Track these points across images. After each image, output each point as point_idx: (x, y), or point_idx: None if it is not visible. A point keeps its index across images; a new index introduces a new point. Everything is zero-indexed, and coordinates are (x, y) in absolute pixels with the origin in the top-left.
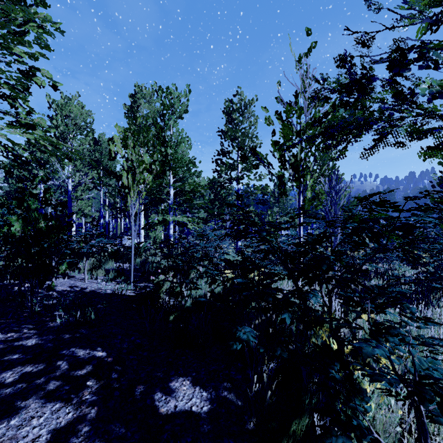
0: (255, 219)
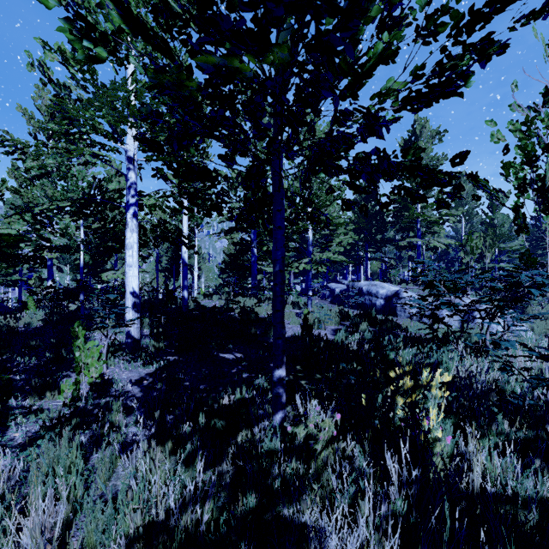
0: None
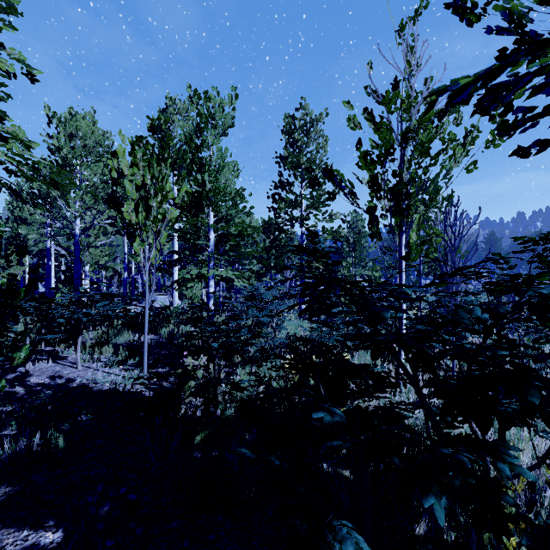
0: (323, 273)
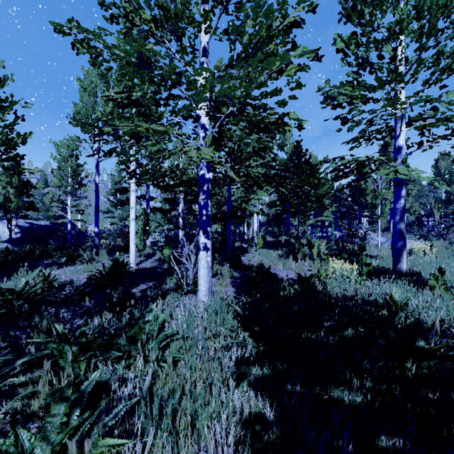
0: None
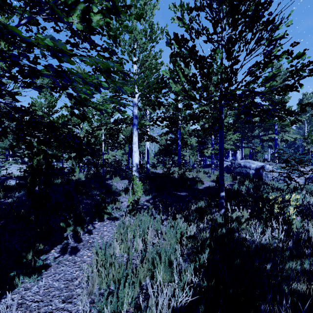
0: None
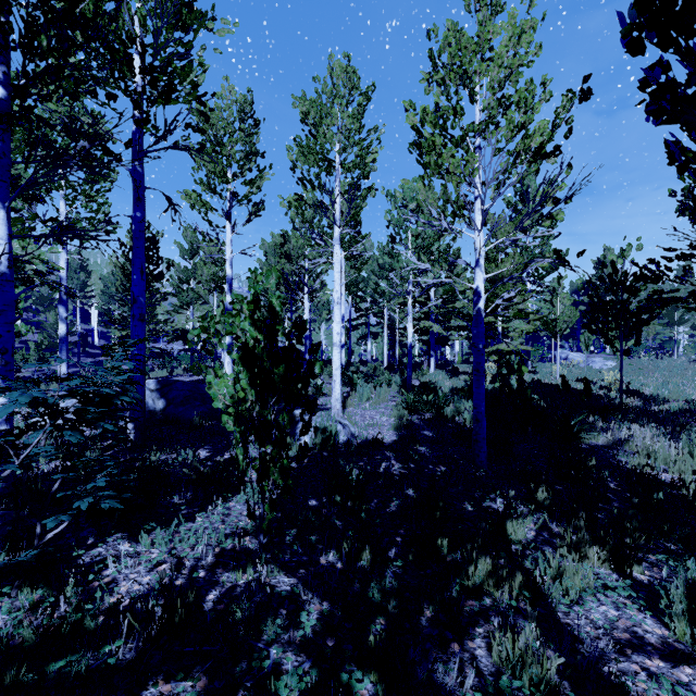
0: None
